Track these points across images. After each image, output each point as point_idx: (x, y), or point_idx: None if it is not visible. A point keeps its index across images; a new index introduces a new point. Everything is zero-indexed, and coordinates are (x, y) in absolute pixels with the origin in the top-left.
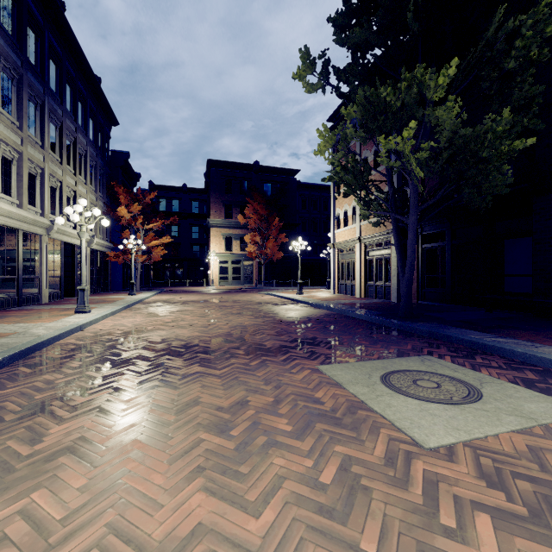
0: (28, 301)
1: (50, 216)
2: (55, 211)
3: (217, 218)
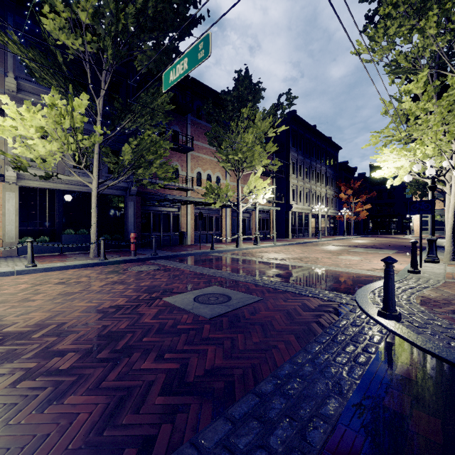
0: (305, 236)
1: (311, 205)
2: (313, 203)
3: None
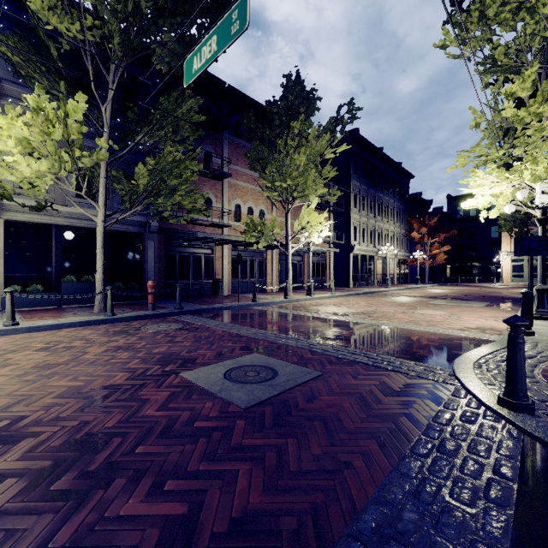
0: (370, 284)
1: (377, 246)
2: (379, 243)
3: None
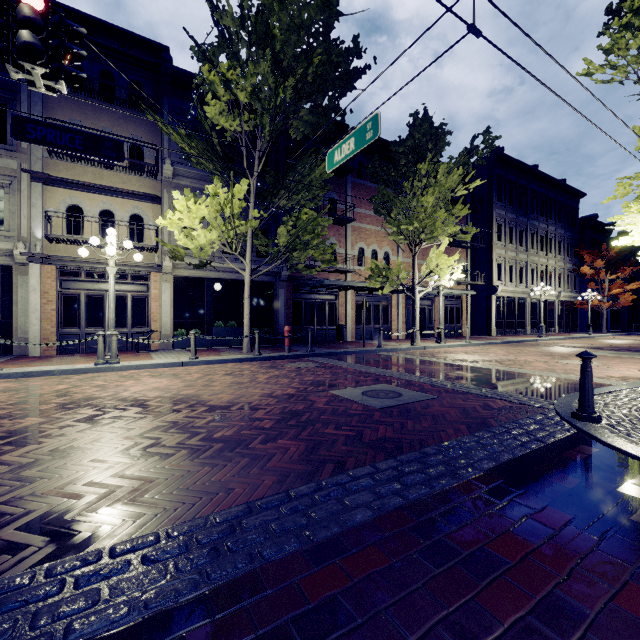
0: (519, 332)
1: (530, 286)
2: (533, 282)
3: None
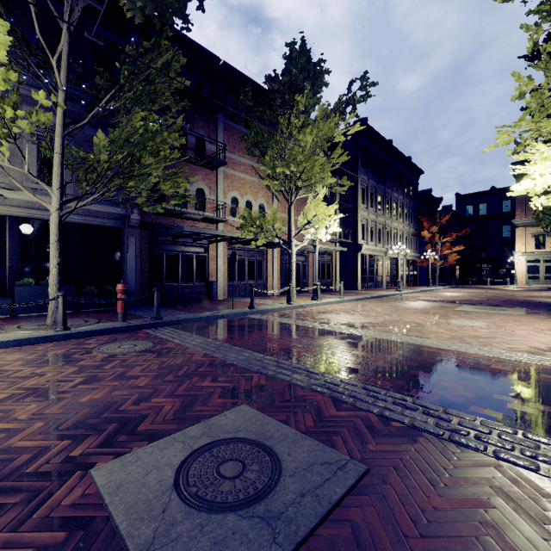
0: (378, 287)
1: (386, 246)
2: (388, 243)
3: (524, 218)
